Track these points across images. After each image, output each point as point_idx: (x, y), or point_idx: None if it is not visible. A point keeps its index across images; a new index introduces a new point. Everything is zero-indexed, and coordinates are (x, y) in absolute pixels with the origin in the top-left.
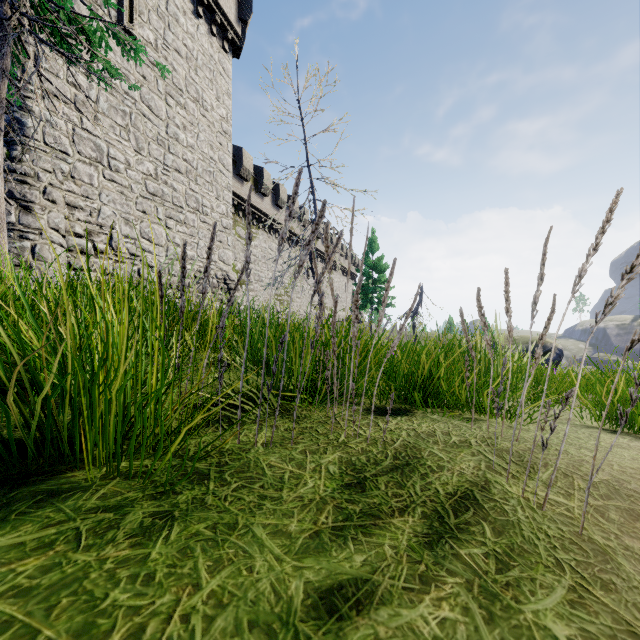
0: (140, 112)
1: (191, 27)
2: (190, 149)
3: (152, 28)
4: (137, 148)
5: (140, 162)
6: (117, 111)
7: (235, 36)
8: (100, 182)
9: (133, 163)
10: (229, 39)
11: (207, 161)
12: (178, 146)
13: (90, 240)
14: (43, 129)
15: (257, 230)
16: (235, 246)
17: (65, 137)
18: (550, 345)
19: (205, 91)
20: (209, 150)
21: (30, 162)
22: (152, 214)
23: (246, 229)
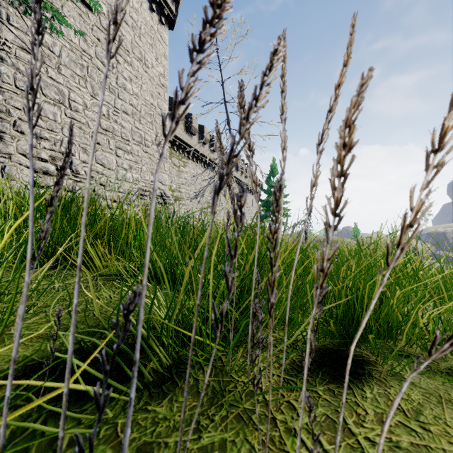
0: (95, 66)
1: (136, 3)
2: (135, 96)
3: (105, 2)
4: (93, 94)
5: (95, 105)
6: (76, 64)
7: (170, 12)
8: (62, 119)
9: (89, 105)
10: (165, 14)
11: (148, 106)
12: (126, 94)
13: (54, 164)
14: (14, 75)
15: (187, 160)
16: (171, 172)
17: None
18: None
19: (147, 53)
20: (150, 98)
21: (3, 101)
22: (105, 145)
23: (179, 159)
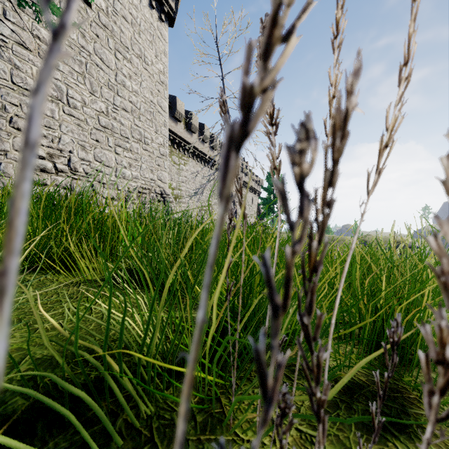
0: (94, 62)
1: (135, 0)
2: (134, 93)
3: None
4: (91, 90)
5: (94, 101)
6: (75, 60)
7: (170, 9)
8: (60, 116)
9: (88, 102)
10: (165, 11)
11: (148, 103)
12: (125, 91)
13: (52, 161)
14: (11, 71)
15: (188, 158)
16: (171, 170)
17: (30, 78)
18: (410, 244)
19: (146, 50)
20: (150, 95)
21: None
22: (104, 142)
23: (179, 157)
